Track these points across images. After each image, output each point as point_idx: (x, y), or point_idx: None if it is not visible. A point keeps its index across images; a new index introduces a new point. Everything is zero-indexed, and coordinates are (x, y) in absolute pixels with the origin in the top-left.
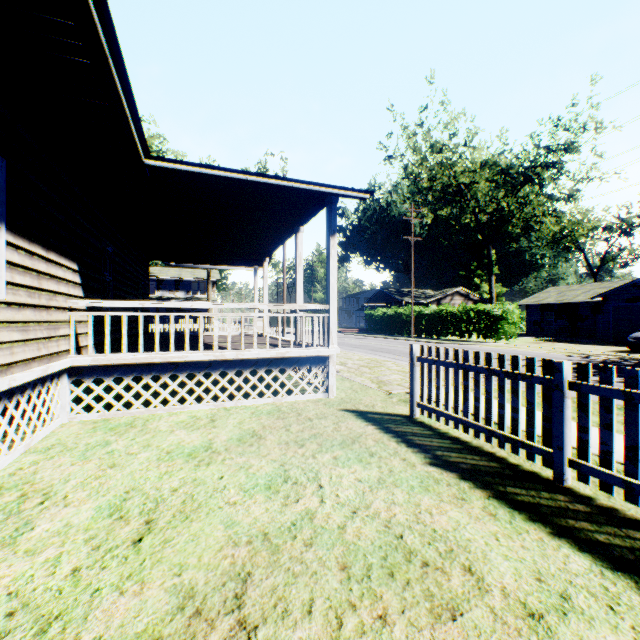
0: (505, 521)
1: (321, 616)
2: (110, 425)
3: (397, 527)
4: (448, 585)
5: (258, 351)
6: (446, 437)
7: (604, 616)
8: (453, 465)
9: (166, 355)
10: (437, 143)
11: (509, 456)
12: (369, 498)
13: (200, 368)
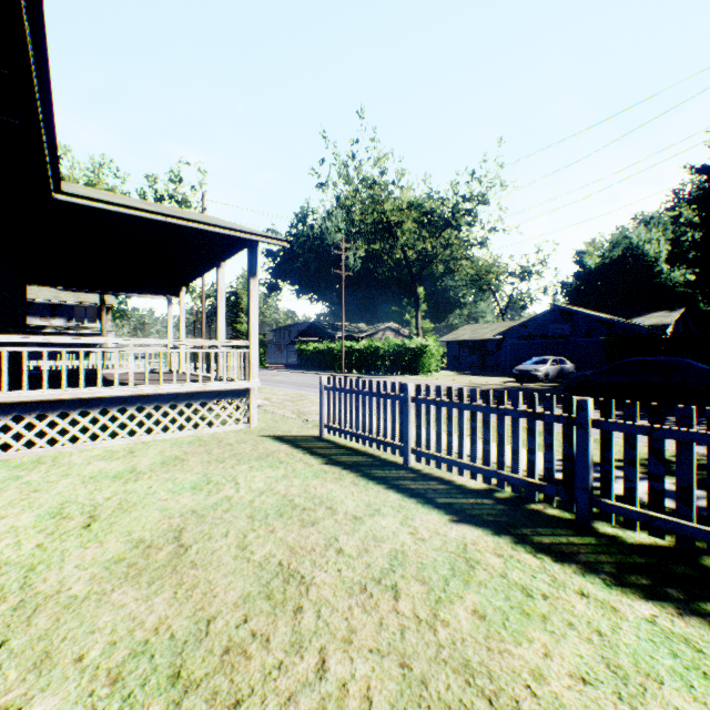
0: (362, 486)
1: (234, 536)
2: (13, 464)
3: (291, 496)
4: (315, 515)
5: (178, 386)
6: (343, 447)
7: (393, 513)
8: (341, 463)
9: (77, 391)
10: (368, 178)
11: (383, 454)
12: (274, 485)
13: (115, 404)
